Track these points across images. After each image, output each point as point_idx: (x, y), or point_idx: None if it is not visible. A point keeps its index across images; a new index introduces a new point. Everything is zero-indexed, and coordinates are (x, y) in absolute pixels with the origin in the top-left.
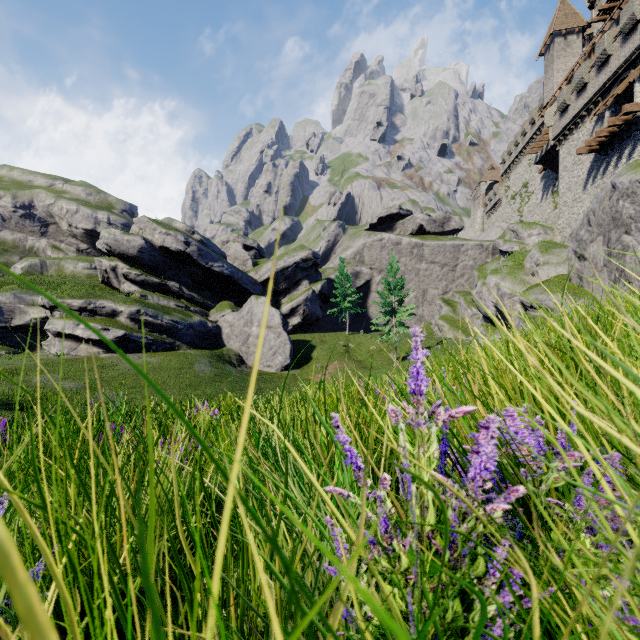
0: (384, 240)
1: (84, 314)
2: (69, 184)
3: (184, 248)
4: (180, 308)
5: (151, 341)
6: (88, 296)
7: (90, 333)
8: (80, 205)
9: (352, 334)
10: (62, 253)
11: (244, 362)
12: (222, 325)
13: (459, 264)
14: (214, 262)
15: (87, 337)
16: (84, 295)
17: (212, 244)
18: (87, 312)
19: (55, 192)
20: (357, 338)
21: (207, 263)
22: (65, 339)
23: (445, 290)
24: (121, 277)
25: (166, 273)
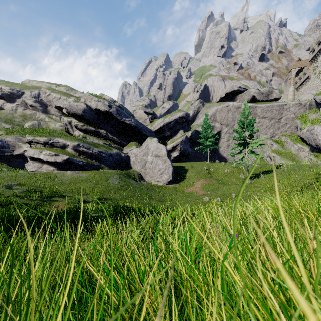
0: (229, 106)
1: (46, 146)
2: (58, 86)
3: (108, 109)
4: (105, 145)
5: (85, 163)
6: (50, 136)
7: (47, 157)
8: (61, 95)
9: (211, 162)
10: (53, 120)
11: (143, 178)
12: (130, 155)
13: (283, 117)
14: (126, 118)
15: (46, 160)
16: (47, 135)
17: (126, 109)
18: (48, 145)
19: (51, 90)
20: (215, 165)
21: (122, 118)
22: (35, 161)
23: (272, 135)
24: (74, 127)
25: (99, 125)
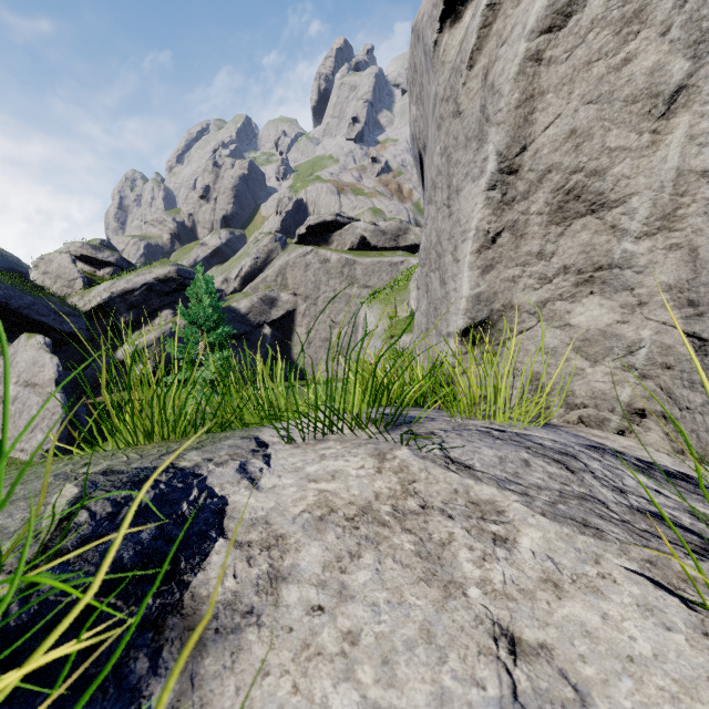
0: (310, 256)
1: None
2: None
3: None
4: None
5: None
6: None
7: None
8: None
9: None
10: None
11: None
12: None
13: None
14: None
15: None
16: None
17: None
18: None
19: None
20: None
21: None
22: None
23: None
24: None
25: None
